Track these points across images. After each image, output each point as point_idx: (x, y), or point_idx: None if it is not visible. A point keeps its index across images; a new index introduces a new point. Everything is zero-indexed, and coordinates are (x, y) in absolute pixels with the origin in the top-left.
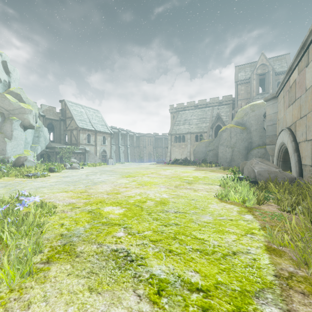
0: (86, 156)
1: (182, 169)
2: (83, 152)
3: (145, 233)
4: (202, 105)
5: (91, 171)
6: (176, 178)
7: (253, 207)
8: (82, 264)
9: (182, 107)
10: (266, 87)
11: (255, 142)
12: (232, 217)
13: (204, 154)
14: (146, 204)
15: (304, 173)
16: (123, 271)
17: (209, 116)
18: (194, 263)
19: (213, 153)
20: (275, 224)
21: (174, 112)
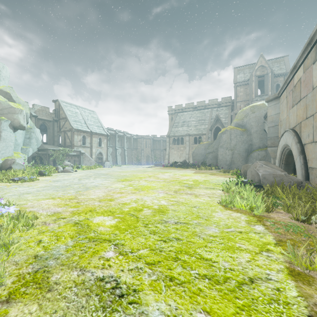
0: (81, 159)
1: (181, 172)
2: (77, 155)
3: (139, 252)
4: (201, 106)
5: (85, 174)
6: (175, 181)
7: (262, 216)
8: (53, 304)
9: (180, 109)
10: (265, 89)
11: (255, 144)
12: (241, 229)
13: (203, 156)
14: (142, 213)
15: (311, 176)
16: (108, 313)
17: (208, 118)
18: (203, 297)
19: (212, 156)
20: (291, 238)
21: (172, 113)
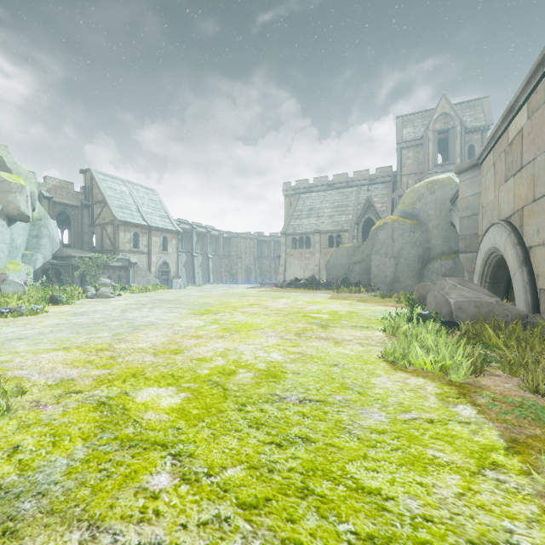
0: (131, 273)
1: (307, 298)
2: (124, 266)
3: (225, 476)
4: (340, 183)
5: (135, 301)
6: (298, 315)
7: (466, 383)
8: None
9: (305, 187)
10: (451, 154)
11: (435, 248)
12: (431, 413)
13: (345, 269)
14: (234, 379)
15: (543, 305)
16: None
17: (352, 203)
18: None
19: (361, 268)
20: (535, 434)
21: (291, 195)
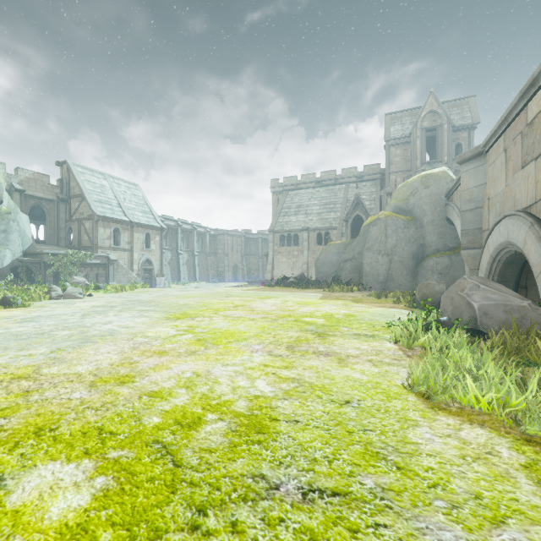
0: (110, 271)
1: (297, 298)
2: (103, 264)
3: None
4: (329, 180)
5: (105, 303)
6: (288, 319)
7: None
8: None
9: (293, 184)
10: (438, 152)
11: (430, 245)
12: None
13: (335, 267)
14: (196, 438)
15: None
16: None
17: (341, 200)
18: None
19: (352, 266)
20: None
21: (279, 192)
